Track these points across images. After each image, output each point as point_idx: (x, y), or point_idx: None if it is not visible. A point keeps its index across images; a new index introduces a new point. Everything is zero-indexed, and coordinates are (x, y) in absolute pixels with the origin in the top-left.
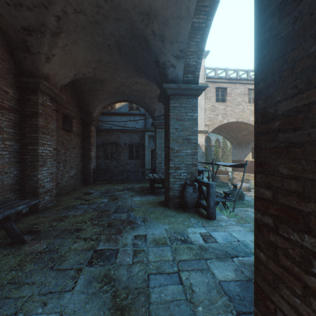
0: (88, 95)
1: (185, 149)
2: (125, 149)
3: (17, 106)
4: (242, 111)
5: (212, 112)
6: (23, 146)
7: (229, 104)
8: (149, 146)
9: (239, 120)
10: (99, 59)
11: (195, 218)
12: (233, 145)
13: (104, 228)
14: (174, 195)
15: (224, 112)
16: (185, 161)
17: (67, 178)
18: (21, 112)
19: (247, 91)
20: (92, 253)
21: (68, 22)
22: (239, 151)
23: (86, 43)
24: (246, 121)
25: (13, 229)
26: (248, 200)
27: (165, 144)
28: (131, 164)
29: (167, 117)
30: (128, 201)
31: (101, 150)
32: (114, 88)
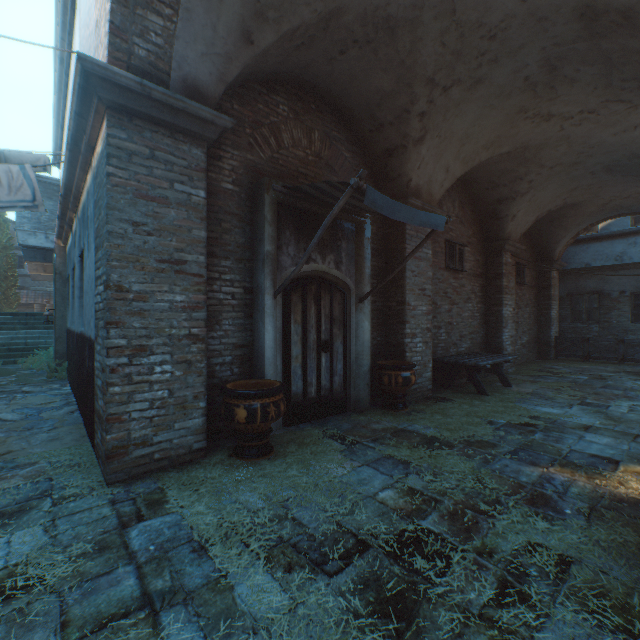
0: (547, 227)
1: None
2: (621, 303)
3: (483, 271)
4: None
5: None
6: (487, 308)
7: None
8: None
9: None
10: (574, 187)
11: None
12: None
13: (588, 394)
14: None
15: None
16: None
17: (518, 346)
18: (485, 275)
19: None
20: (579, 401)
21: (540, 178)
22: None
23: (557, 183)
24: None
25: (502, 374)
26: None
27: None
28: (637, 331)
29: None
30: (625, 383)
31: (565, 307)
32: (597, 206)
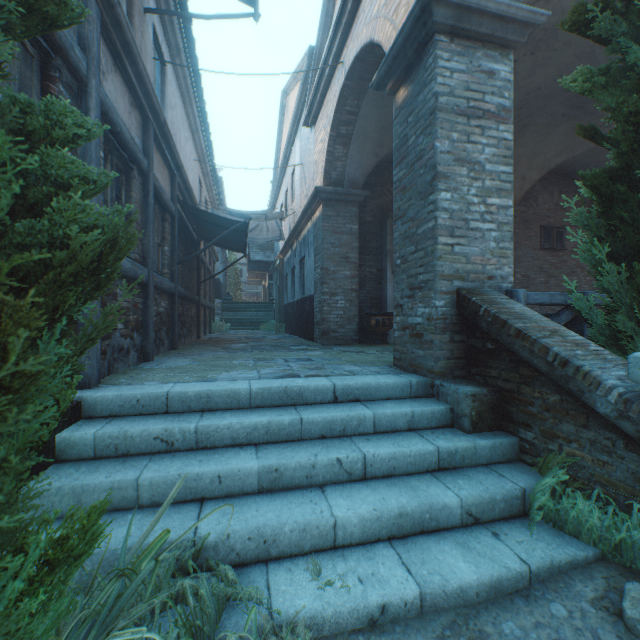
0: None
1: None
2: None
3: None
4: None
5: None
6: None
7: None
8: None
9: None
10: None
11: None
12: None
13: None
14: None
15: None
16: None
17: None
18: None
19: None
20: None
21: None
22: None
23: None
24: None
25: None
26: None
27: None
28: None
29: None
30: None
31: None
32: None
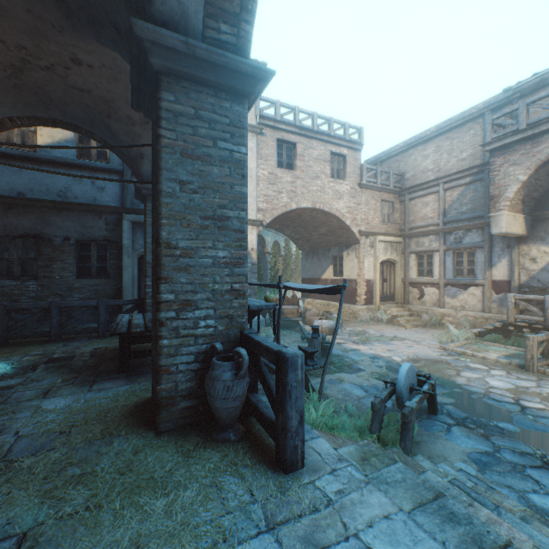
0: None
1: (211, 247)
2: (67, 253)
3: None
4: (321, 191)
5: (270, 185)
6: None
7: (300, 174)
8: (134, 248)
9: (317, 206)
10: None
11: (240, 475)
12: (304, 252)
13: None
14: (174, 391)
15: (293, 189)
16: (212, 282)
17: None
18: None
19: (329, 156)
20: None
21: None
22: (314, 262)
23: None
24: (328, 209)
25: None
26: (337, 355)
27: (153, 233)
28: (85, 289)
29: (154, 148)
30: (16, 420)
31: None
32: (4, 65)
